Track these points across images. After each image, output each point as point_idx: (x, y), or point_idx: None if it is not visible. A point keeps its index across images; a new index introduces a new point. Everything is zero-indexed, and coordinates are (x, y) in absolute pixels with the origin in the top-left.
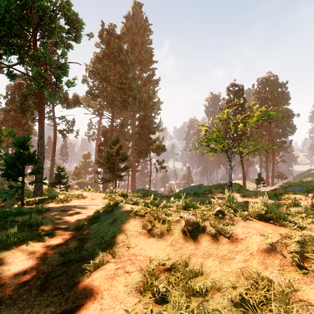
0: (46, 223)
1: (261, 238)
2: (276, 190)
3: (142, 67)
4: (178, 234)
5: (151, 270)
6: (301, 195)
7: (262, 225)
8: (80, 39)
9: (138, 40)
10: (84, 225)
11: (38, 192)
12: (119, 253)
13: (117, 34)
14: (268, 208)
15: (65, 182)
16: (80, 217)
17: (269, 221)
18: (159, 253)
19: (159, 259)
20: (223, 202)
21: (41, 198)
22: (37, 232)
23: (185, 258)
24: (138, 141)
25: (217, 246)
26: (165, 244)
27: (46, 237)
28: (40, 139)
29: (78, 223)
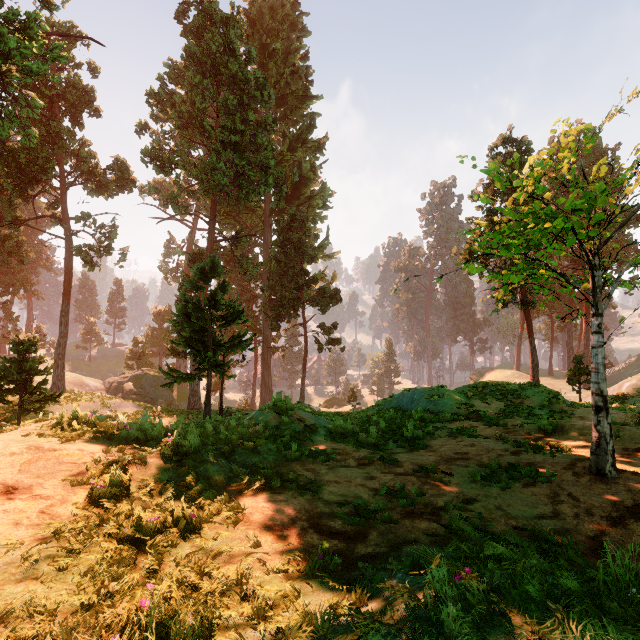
0: None
1: None
2: (624, 398)
3: (285, 111)
4: None
5: None
6: None
7: None
8: None
9: (276, 46)
10: None
11: None
12: None
13: (222, 12)
14: None
15: (37, 386)
16: None
17: None
18: None
19: None
20: None
21: None
22: None
23: None
24: (275, 279)
25: None
26: None
27: None
28: None
29: None
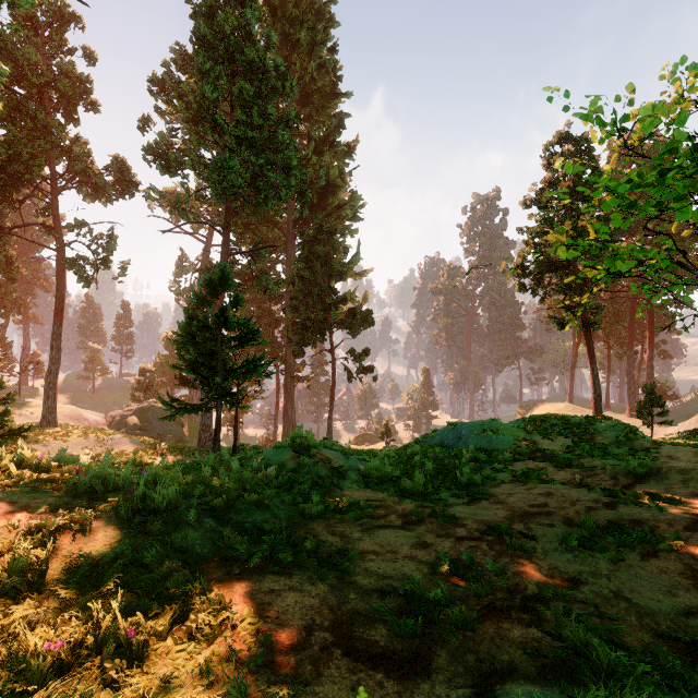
0: None
1: None
2: None
3: (310, 111)
4: None
5: None
6: None
7: None
8: None
9: (300, 36)
10: None
11: None
12: None
13: None
14: None
15: None
16: None
17: None
18: None
19: None
20: None
21: None
22: None
23: None
24: (298, 299)
25: None
26: None
27: None
28: None
29: None
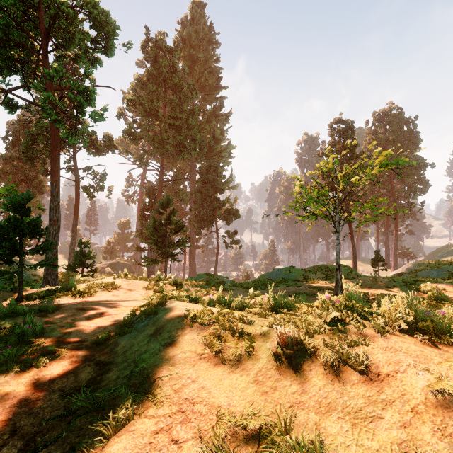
0: (50, 332)
1: (427, 376)
2: (402, 274)
3: (204, 95)
4: (268, 359)
5: (221, 440)
6: (445, 284)
7: (417, 344)
8: (112, 52)
9: (199, 56)
10: (110, 336)
11: (50, 278)
12: (162, 397)
13: (168, 46)
14: (417, 311)
15: (90, 264)
16: (106, 320)
17: (420, 333)
18: (234, 400)
19: (235, 413)
20: (340, 301)
21: (51, 289)
22: (31, 349)
23: (283, 412)
24: (199, 203)
25: (341, 388)
26: (245, 379)
27: (43, 358)
28: (53, 199)
29: (101, 332)
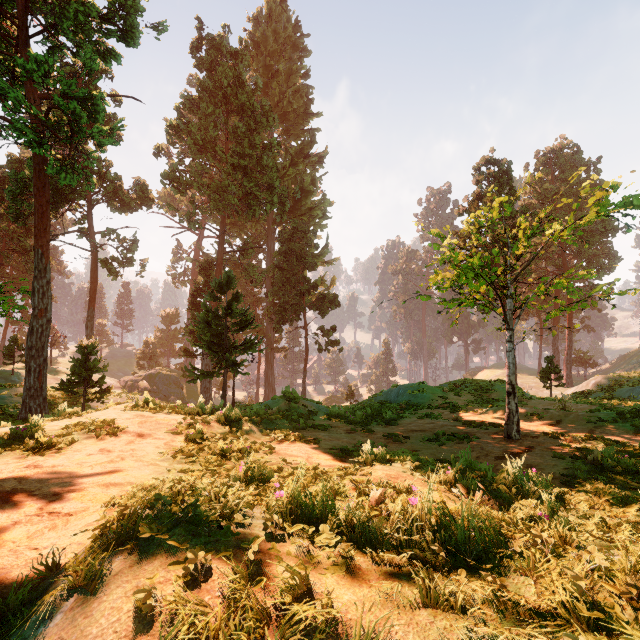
0: None
1: None
2: (588, 393)
3: (287, 127)
4: None
5: None
6: None
7: None
8: (136, 39)
9: (279, 67)
10: None
11: (33, 403)
12: None
13: (232, 47)
14: None
15: (98, 381)
16: (28, 541)
17: None
18: None
19: None
20: None
21: None
22: None
23: None
24: (278, 285)
25: None
26: None
27: None
28: (38, 275)
29: None
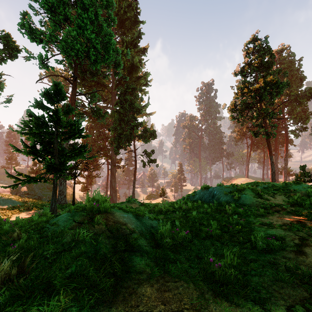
0: None
1: None
2: None
3: (124, 30)
4: None
5: None
6: None
7: None
8: None
9: None
10: None
11: None
12: None
13: None
14: None
15: None
16: None
17: None
18: None
19: None
20: None
21: None
22: None
23: None
24: (117, 123)
25: None
26: None
27: None
28: None
29: None
